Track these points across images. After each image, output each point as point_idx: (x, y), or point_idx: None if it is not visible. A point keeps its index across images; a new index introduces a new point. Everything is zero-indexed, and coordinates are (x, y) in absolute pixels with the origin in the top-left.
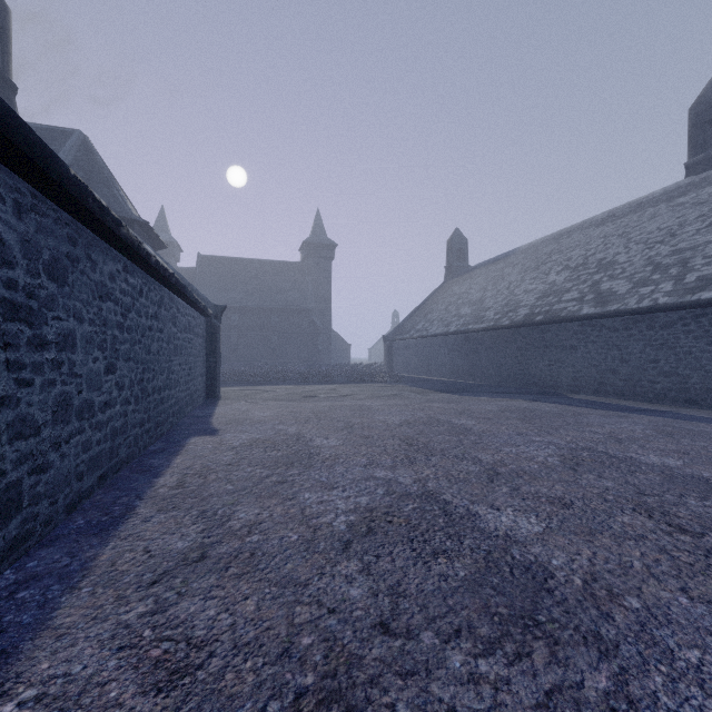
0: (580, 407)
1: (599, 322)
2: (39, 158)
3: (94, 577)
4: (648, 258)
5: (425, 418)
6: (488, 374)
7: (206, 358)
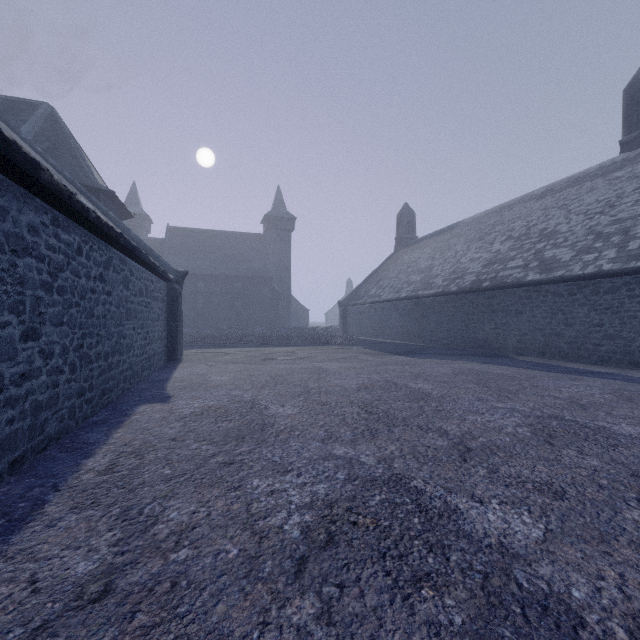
0: (530, 370)
1: (544, 287)
2: None
3: None
4: (589, 228)
5: (382, 382)
6: (437, 337)
7: (167, 322)
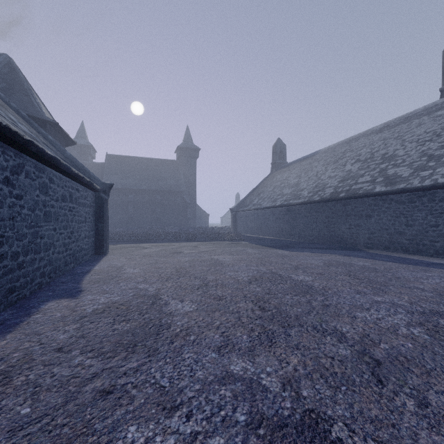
0: (384, 261)
1: (389, 197)
2: None
3: None
4: (421, 151)
5: (269, 274)
6: (304, 234)
7: (95, 224)
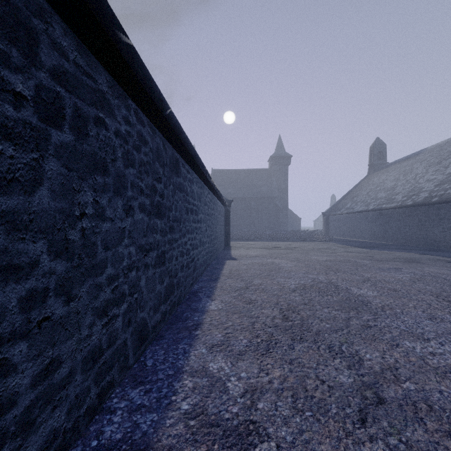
0: None
1: None
2: (202, 168)
3: (219, 288)
4: None
5: (341, 259)
6: (397, 237)
7: (224, 226)
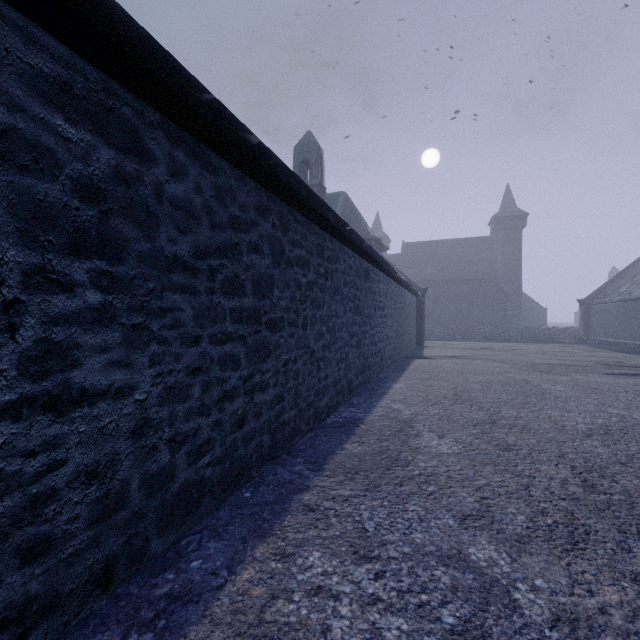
0: None
1: None
2: (388, 268)
3: (403, 377)
4: None
5: (567, 363)
6: None
7: (416, 321)
